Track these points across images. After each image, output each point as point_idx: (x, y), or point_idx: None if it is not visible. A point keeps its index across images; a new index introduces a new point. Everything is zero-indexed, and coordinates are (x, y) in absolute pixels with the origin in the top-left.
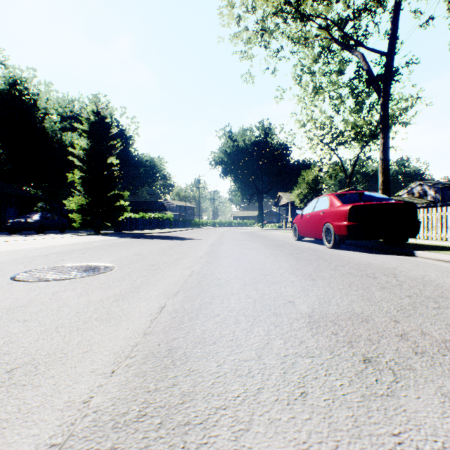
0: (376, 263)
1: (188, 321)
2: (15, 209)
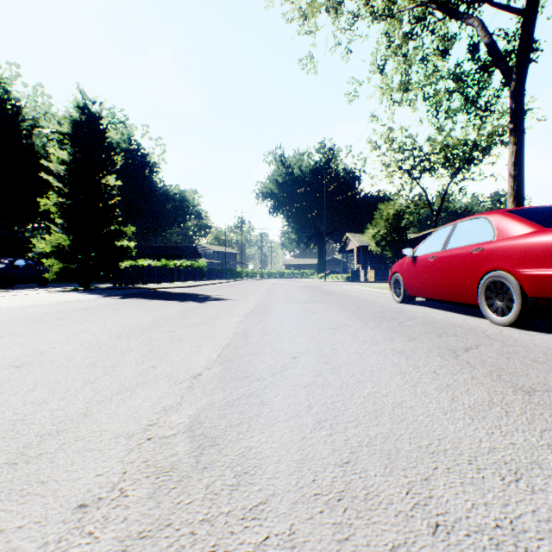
0: None
1: None
2: None
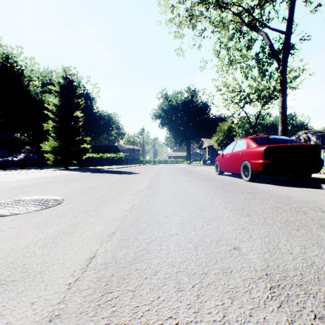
0: (294, 196)
1: (117, 287)
2: (6, 150)
